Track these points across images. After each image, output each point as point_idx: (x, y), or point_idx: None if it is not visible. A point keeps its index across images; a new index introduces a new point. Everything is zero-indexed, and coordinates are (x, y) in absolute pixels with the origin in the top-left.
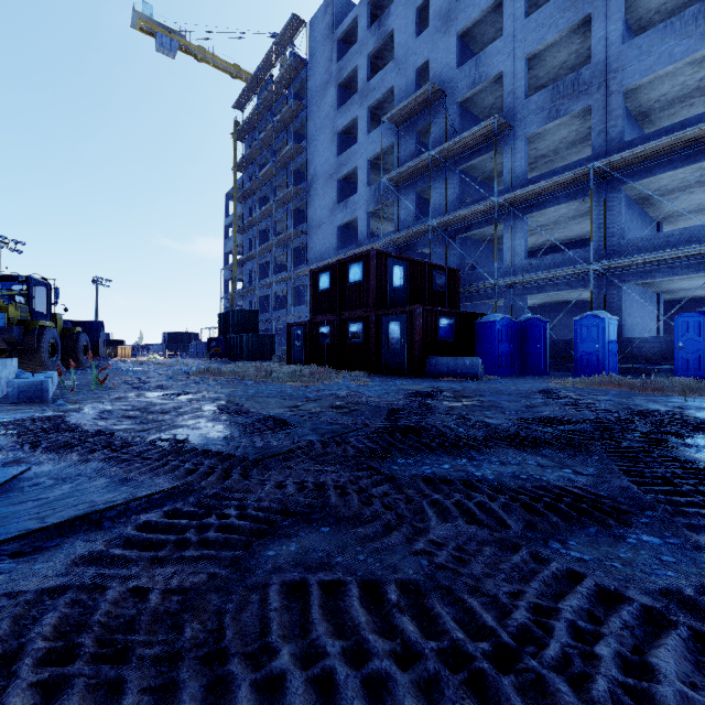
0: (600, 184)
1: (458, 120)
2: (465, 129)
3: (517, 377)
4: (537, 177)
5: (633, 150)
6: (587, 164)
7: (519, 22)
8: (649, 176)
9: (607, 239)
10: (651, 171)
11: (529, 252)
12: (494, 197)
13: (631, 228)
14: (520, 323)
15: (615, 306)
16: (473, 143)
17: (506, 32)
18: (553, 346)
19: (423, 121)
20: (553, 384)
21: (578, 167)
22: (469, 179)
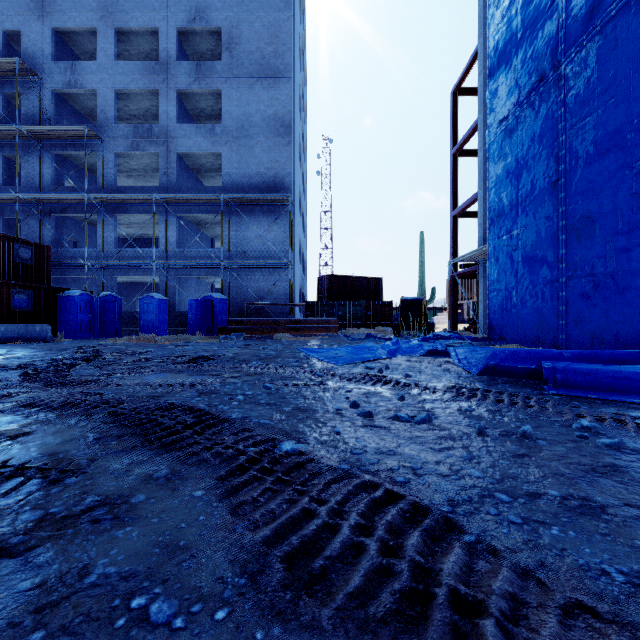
0: (165, 208)
1: (54, 108)
2: (64, 118)
3: (91, 339)
4: (123, 188)
5: (177, 195)
6: (151, 194)
7: (110, 60)
8: (190, 213)
9: (168, 246)
10: (191, 210)
11: (132, 240)
12: (84, 193)
13: (189, 240)
14: (99, 298)
15: (173, 291)
16: (67, 137)
17: (99, 60)
18: (135, 316)
19: (13, 88)
20: (103, 342)
21: (146, 194)
22: (69, 164)
